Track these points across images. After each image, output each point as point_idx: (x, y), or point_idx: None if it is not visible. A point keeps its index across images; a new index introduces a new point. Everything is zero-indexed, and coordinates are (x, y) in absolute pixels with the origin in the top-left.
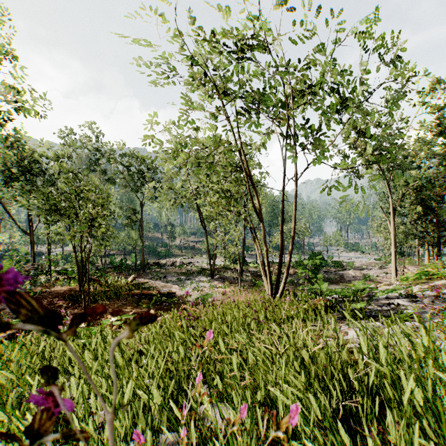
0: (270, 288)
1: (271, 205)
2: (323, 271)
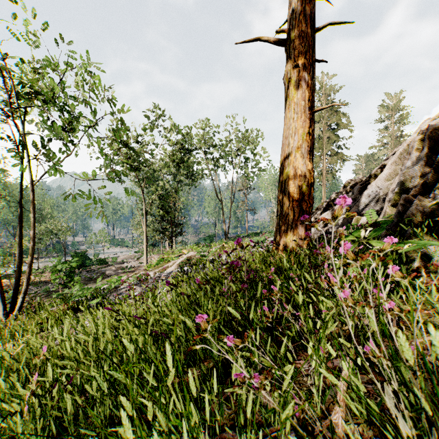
0: (3, 308)
1: (18, 199)
2: (86, 271)
